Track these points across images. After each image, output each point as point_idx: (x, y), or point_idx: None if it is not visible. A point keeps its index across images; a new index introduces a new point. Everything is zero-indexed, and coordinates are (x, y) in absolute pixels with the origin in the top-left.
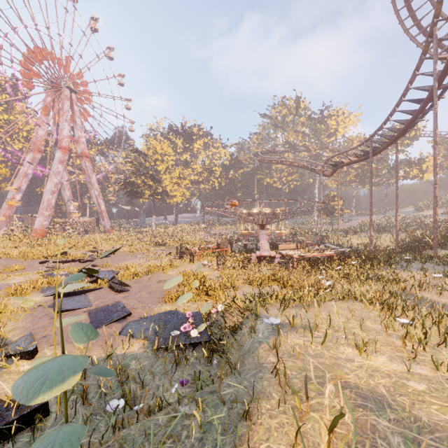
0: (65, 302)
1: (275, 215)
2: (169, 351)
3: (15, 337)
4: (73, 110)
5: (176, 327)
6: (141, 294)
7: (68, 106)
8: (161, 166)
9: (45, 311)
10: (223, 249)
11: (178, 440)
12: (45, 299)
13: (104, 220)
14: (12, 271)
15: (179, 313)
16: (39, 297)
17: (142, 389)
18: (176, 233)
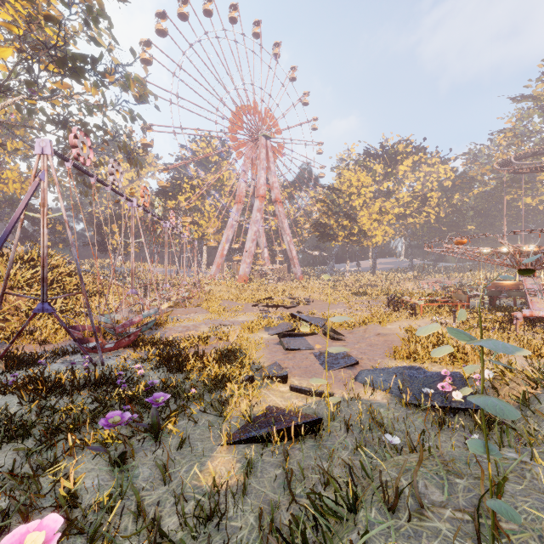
0: (290, 342)
1: None
2: (421, 410)
3: (263, 364)
4: (268, 157)
5: (425, 385)
6: (360, 345)
7: (264, 154)
8: (356, 202)
9: (276, 347)
10: (459, 303)
11: (523, 477)
12: (272, 337)
13: (295, 267)
14: (236, 311)
15: (424, 370)
16: (265, 334)
17: (402, 438)
18: (375, 282)
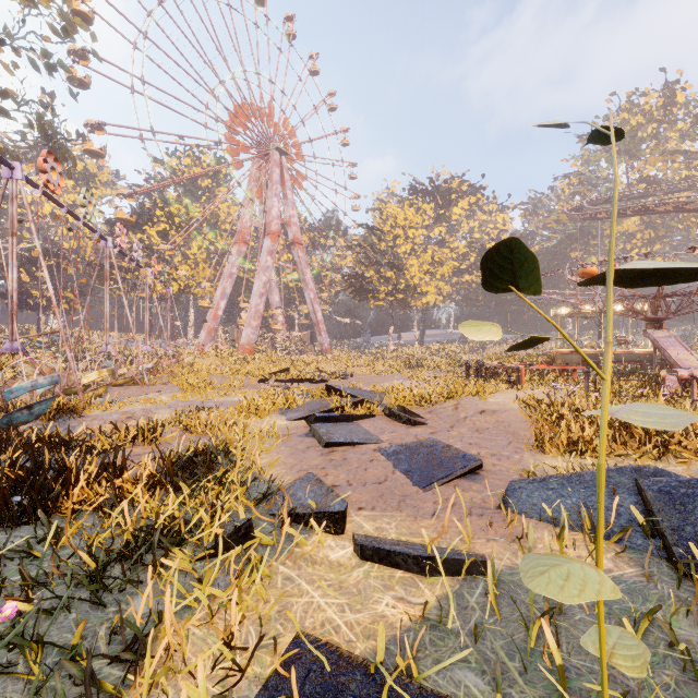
0: (330, 430)
1: (696, 295)
2: None
3: (279, 479)
4: (284, 181)
5: None
6: (460, 431)
7: (277, 175)
8: (403, 247)
9: (304, 441)
10: (571, 367)
11: None
12: (294, 424)
13: (321, 335)
14: (231, 388)
15: (675, 475)
16: (282, 420)
17: None
18: (426, 355)
